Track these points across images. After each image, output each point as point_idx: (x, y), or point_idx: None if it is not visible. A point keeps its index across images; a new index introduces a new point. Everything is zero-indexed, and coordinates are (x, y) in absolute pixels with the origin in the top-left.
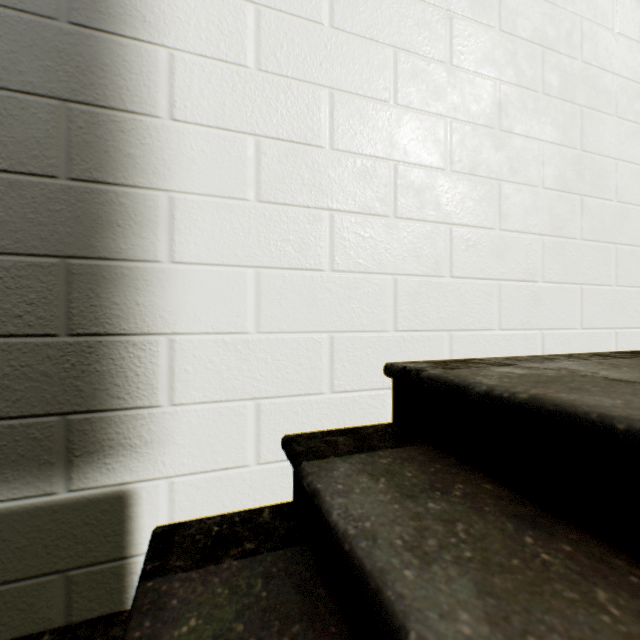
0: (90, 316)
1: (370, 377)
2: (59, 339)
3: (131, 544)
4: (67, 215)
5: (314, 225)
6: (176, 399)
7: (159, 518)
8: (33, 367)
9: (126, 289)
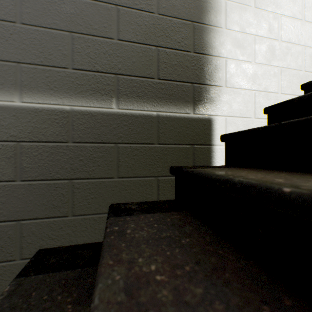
0: (200, 46)
1: (295, 90)
2: (190, 54)
3: (212, 140)
4: (193, 5)
5: (274, 20)
6: (227, 85)
7: (221, 132)
8: (183, 63)
9: (211, 37)
